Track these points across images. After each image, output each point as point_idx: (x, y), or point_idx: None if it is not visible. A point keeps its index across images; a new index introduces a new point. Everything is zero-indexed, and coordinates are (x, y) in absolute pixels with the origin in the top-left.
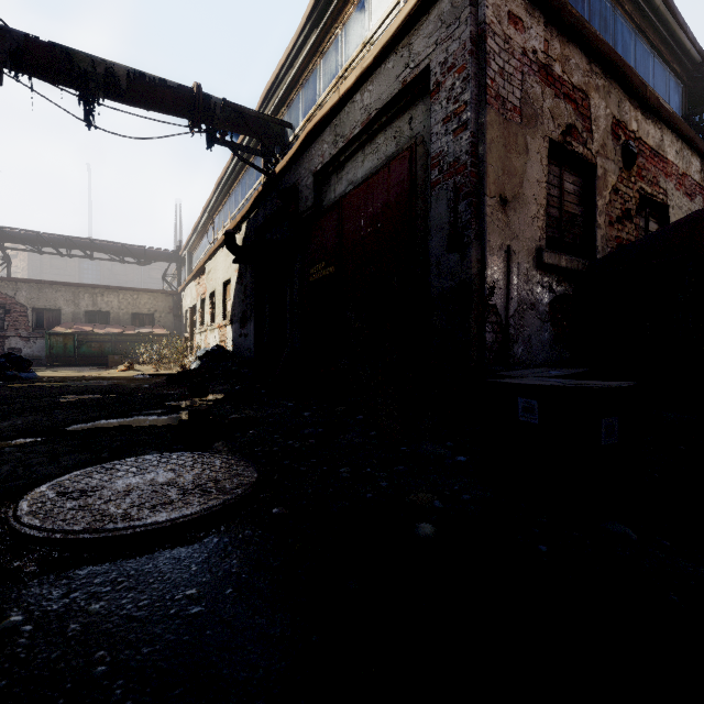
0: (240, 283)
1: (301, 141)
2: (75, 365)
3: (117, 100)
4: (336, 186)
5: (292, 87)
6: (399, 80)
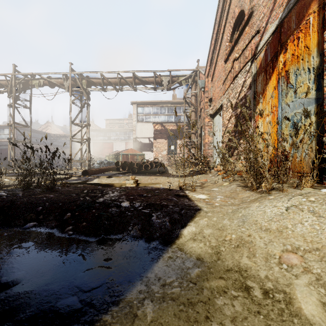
0: None
1: None
2: None
3: None
4: (0, 147)
5: None
6: None
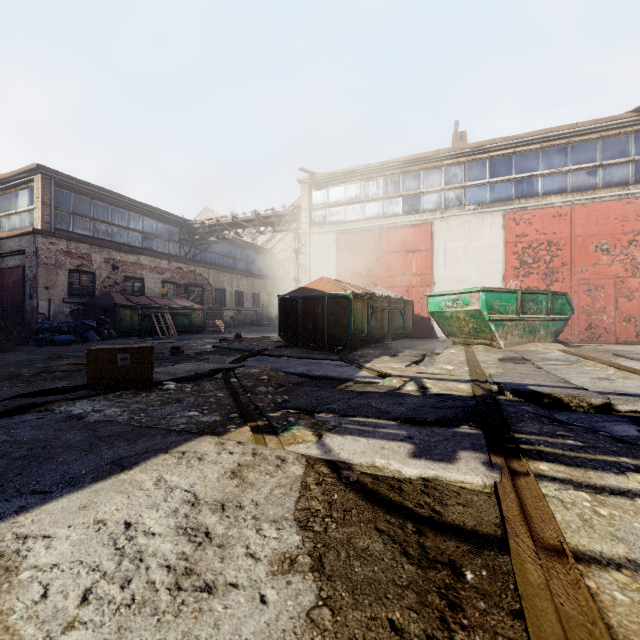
0: None
1: None
2: None
3: None
4: (2, 263)
5: None
6: (19, 247)
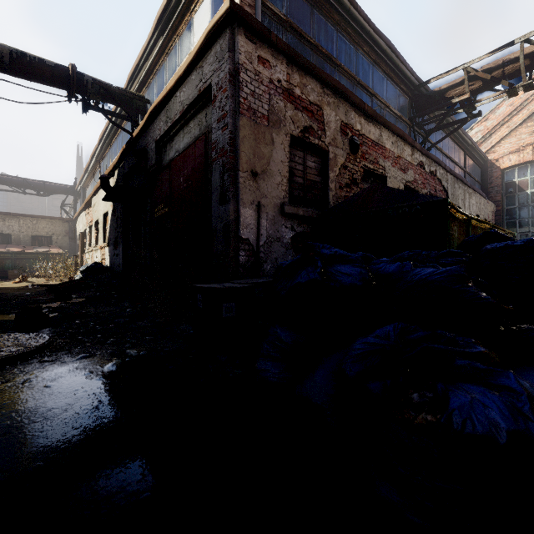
0: (114, 215)
1: (147, 117)
2: None
3: (2, 72)
4: (169, 152)
5: (149, 73)
6: (197, 89)
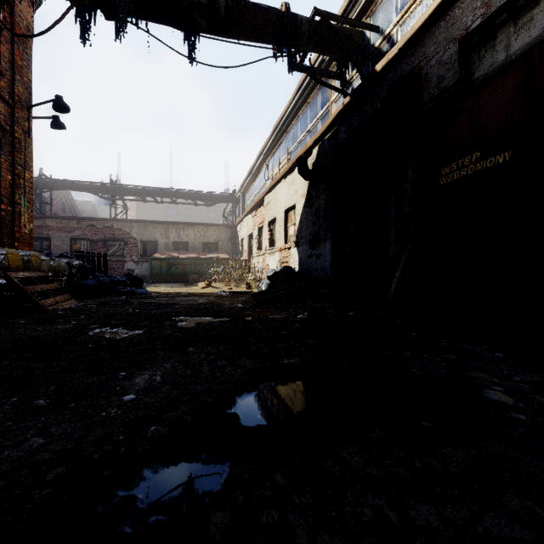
0: (309, 206)
1: (438, 4)
2: (167, 282)
3: (214, 32)
4: (510, 39)
5: None
6: None
